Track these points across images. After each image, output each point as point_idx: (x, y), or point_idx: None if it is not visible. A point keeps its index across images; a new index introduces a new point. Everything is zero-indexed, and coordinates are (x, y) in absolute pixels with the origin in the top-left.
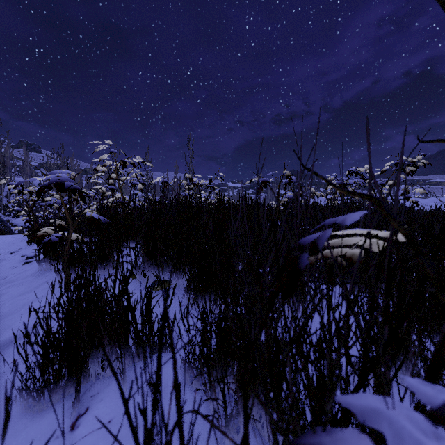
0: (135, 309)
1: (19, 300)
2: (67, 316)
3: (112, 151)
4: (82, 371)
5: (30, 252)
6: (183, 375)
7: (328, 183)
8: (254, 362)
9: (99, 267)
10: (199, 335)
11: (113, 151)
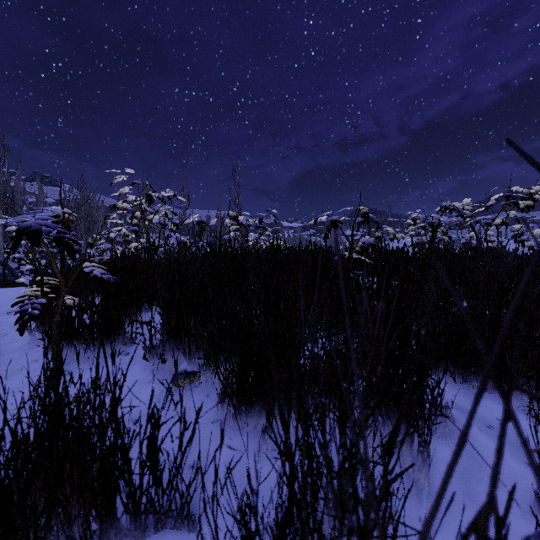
0: (126, 452)
1: None
2: None
3: (134, 183)
4: None
5: None
6: None
7: None
8: None
9: (104, 343)
10: None
11: (136, 182)
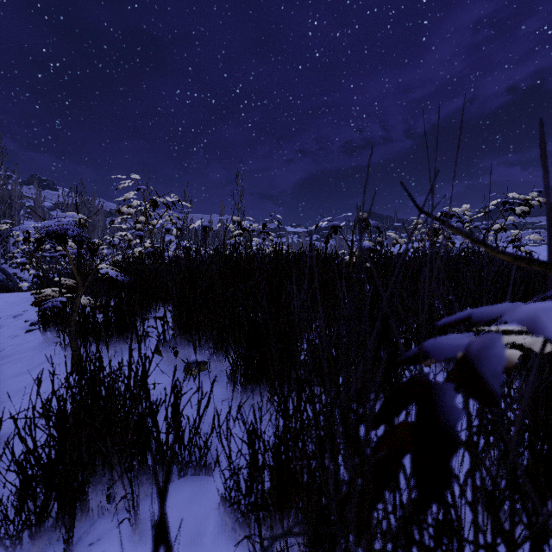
0: (155, 413)
1: (13, 383)
2: (56, 425)
3: (139, 188)
4: (78, 504)
5: (36, 316)
6: (222, 517)
7: (470, 241)
8: (330, 512)
9: (118, 340)
10: (246, 463)
11: (141, 187)
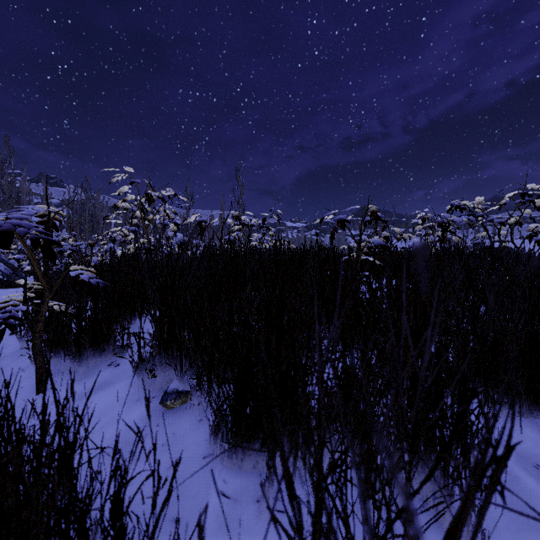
0: (84, 519)
1: None
2: None
3: (133, 182)
4: None
5: None
6: None
7: None
8: None
9: (93, 353)
10: None
11: (135, 181)
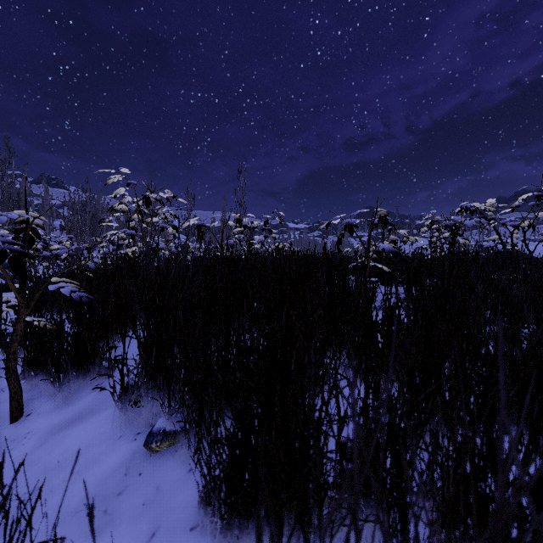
0: None
1: None
2: None
3: (129, 183)
4: None
5: None
6: None
7: None
8: None
9: (76, 375)
10: None
11: (131, 182)
